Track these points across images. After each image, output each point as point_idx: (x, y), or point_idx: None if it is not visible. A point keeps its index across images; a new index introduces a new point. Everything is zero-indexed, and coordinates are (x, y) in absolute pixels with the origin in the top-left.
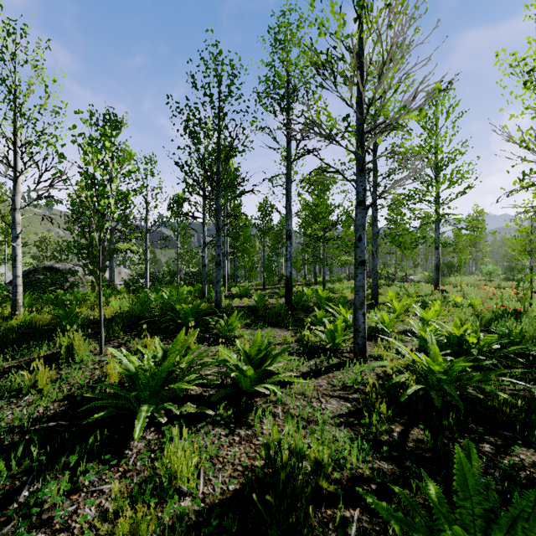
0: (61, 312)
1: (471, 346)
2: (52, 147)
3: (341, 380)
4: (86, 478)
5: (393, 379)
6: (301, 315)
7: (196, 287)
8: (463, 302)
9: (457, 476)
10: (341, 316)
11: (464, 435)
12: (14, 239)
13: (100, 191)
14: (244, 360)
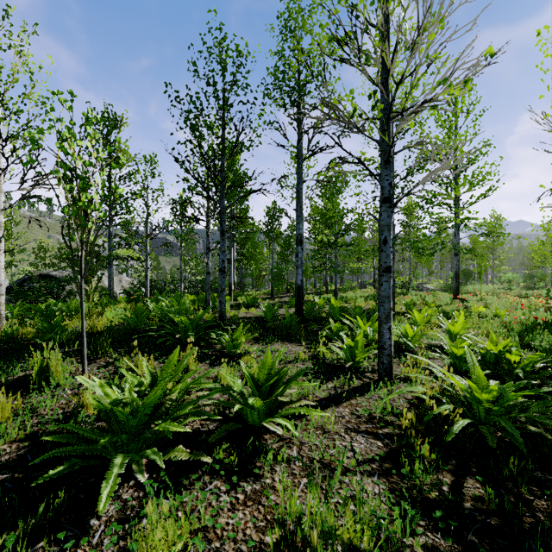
0: (45, 325)
1: (512, 365)
2: (26, 134)
3: (367, 410)
4: None
5: (433, 411)
6: (314, 327)
7: (200, 296)
8: (487, 313)
9: None
10: (361, 330)
11: (544, 497)
12: None
13: (81, 184)
14: (251, 387)
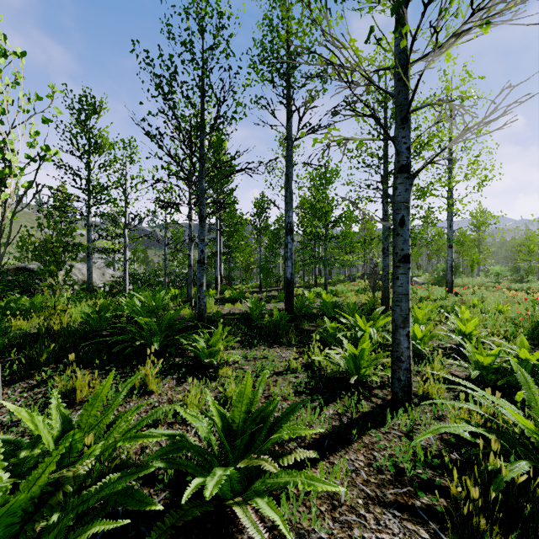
0: None
1: None
2: None
3: (393, 462)
4: None
5: (502, 476)
6: (305, 325)
7: (185, 290)
8: (488, 308)
9: None
10: (366, 334)
11: None
12: None
13: None
14: (220, 436)
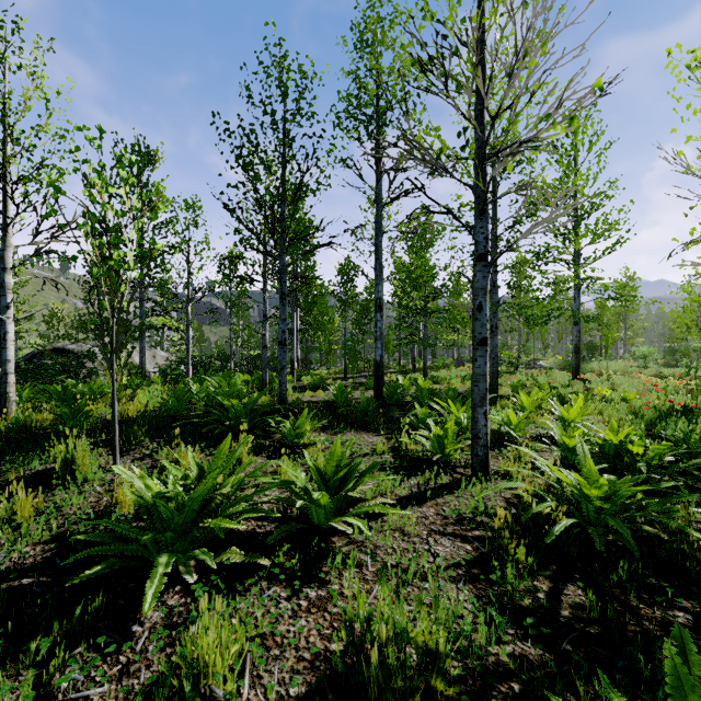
0: (65, 410)
1: (635, 458)
2: (45, 178)
3: (455, 509)
4: (61, 680)
5: (532, 510)
6: (396, 413)
7: (255, 376)
8: (613, 396)
9: (674, 699)
10: (452, 417)
11: (650, 601)
12: (3, 309)
13: (112, 239)
14: (317, 481)
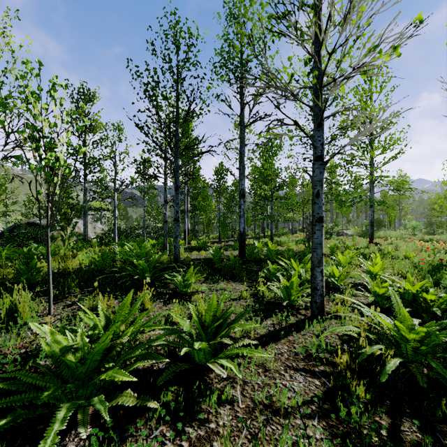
0: (22, 267)
1: (428, 303)
2: None
3: (304, 348)
4: None
5: (366, 351)
6: (254, 267)
7: (160, 241)
8: (398, 255)
9: None
10: (295, 272)
11: None
12: None
13: (46, 143)
14: (198, 328)
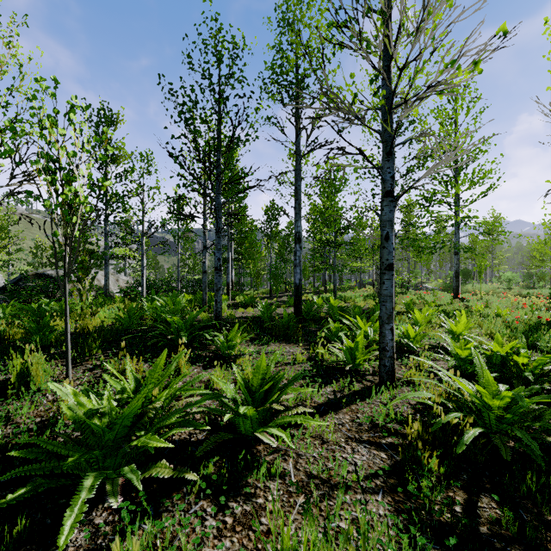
0: (33, 326)
1: (520, 367)
2: (6, 123)
3: (369, 417)
4: None
5: (441, 420)
6: (312, 327)
7: (198, 296)
8: (489, 312)
9: None
10: (361, 331)
11: None
12: None
13: (64, 176)
14: (244, 393)
